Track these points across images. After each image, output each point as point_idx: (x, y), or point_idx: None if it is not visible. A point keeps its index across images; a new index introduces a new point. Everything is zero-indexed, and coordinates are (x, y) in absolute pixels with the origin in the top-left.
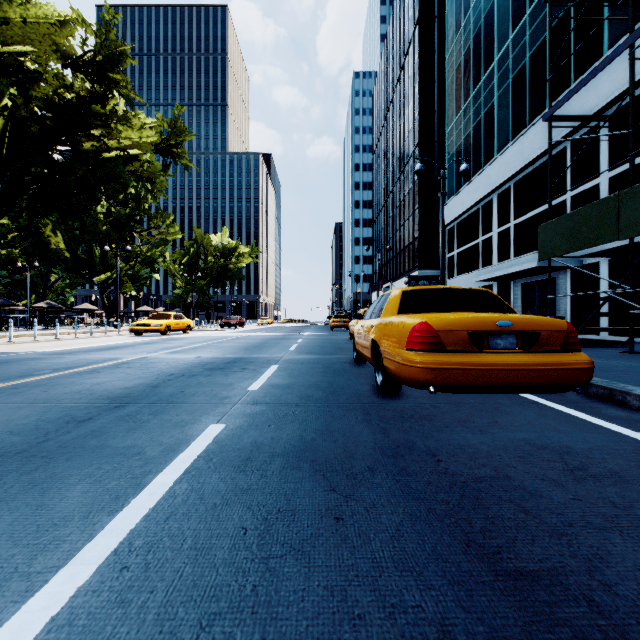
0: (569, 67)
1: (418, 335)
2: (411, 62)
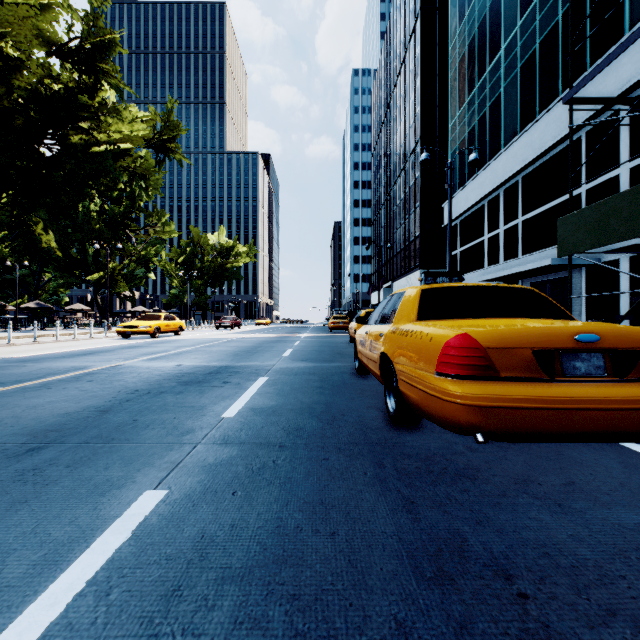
0: (584, 51)
1: (456, 354)
2: (412, 56)
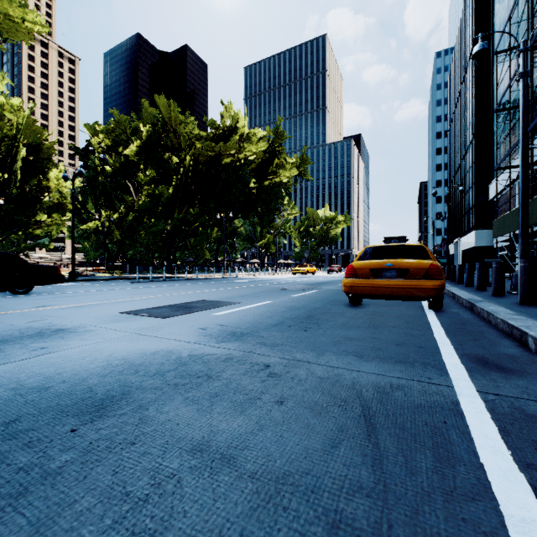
0: None
1: None
2: (471, 71)
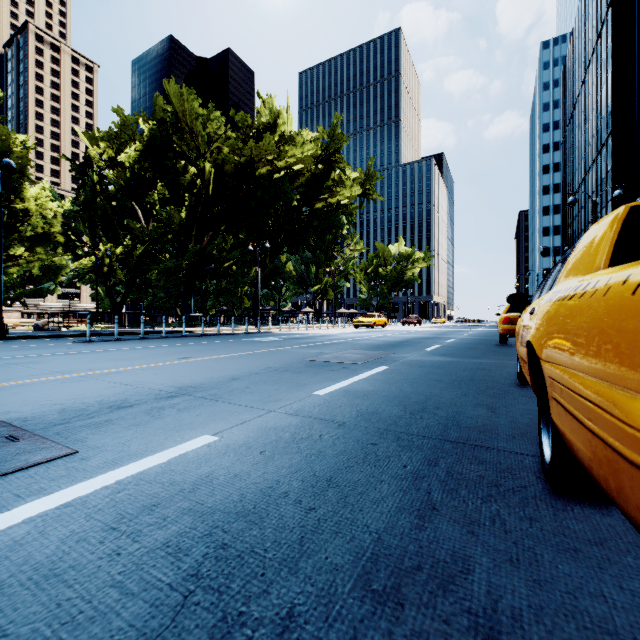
0: None
1: (505, 320)
2: (604, 44)
